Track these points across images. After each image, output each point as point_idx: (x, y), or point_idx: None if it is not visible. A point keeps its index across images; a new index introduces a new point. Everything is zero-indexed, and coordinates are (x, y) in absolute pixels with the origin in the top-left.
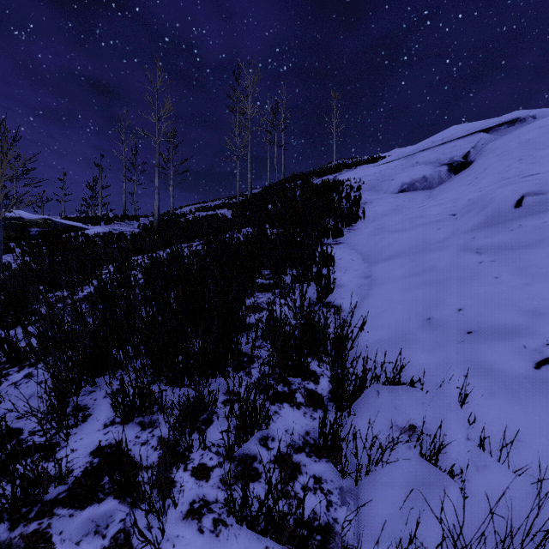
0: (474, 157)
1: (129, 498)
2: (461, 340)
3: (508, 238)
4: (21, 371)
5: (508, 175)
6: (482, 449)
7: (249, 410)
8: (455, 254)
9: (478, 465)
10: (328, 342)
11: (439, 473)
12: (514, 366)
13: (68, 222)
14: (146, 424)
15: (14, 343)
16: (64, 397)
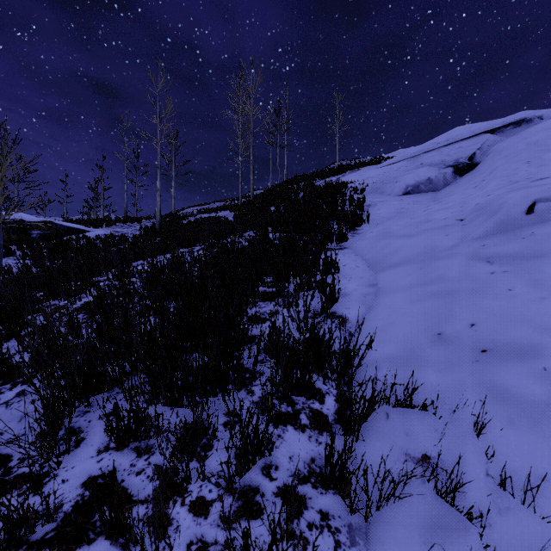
0: (480, 158)
1: (122, 539)
2: (475, 360)
3: (520, 247)
4: (14, 389)
5: (516, 178)
6: (504, 488)
7: (251, 438)
8: (465, 263)
9: (500, 507)
10: (333, 356)
11: (457, 515)
12: (534, 391)
13: (69, 224)
14: (142, 450)
15: (6, 359)
16: (54, 425)
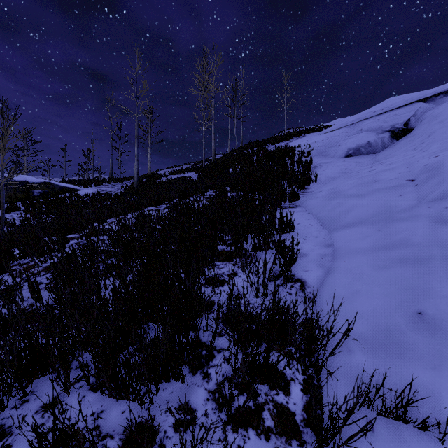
0: (414, 124)
1: None
2: None
3: None
4: None
5: None
6: None
7: None
8: (430, 226)
9: None
10: None
11: None
12: None
13: (64, 185)
14: None
15: None
16: None
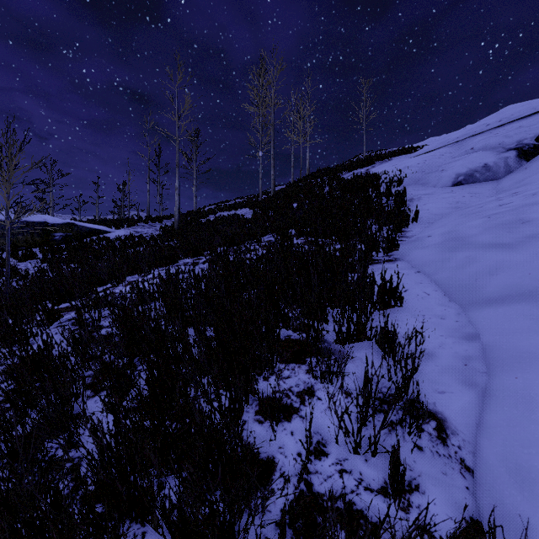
0: None
1: None
2: None
3: None
4: None
5: None
6: None
7: None
8: None
9: None
10: None
11: None
12: None
13: (91, 226)
14: None
15: None
16: None
